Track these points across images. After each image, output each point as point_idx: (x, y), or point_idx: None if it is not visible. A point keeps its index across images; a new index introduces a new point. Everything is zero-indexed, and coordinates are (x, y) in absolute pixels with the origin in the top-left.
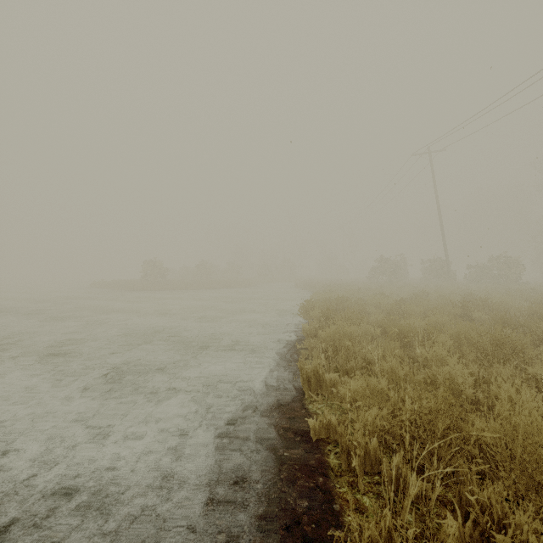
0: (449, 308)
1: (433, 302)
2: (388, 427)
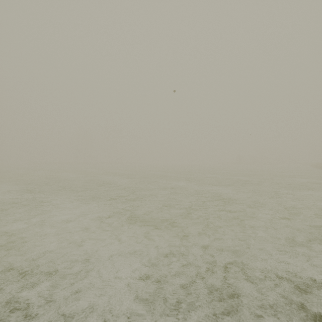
0: None
1: None
2: None
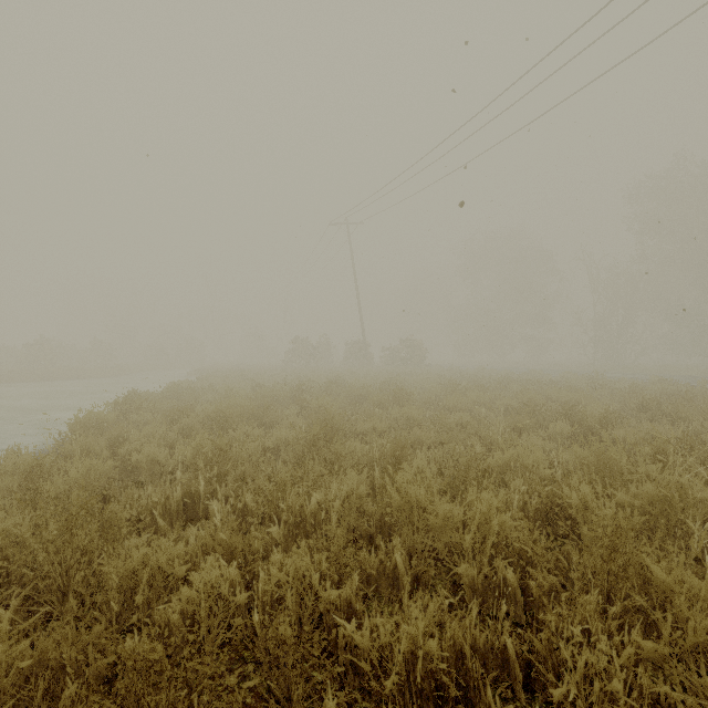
0: (277, 392)
1: (288, 387)
2: None
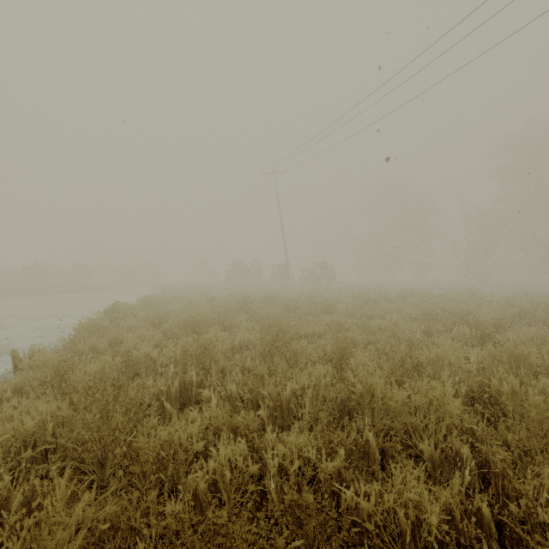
0: (228, 303)
1: (234, 299)
2: (28, 382)
